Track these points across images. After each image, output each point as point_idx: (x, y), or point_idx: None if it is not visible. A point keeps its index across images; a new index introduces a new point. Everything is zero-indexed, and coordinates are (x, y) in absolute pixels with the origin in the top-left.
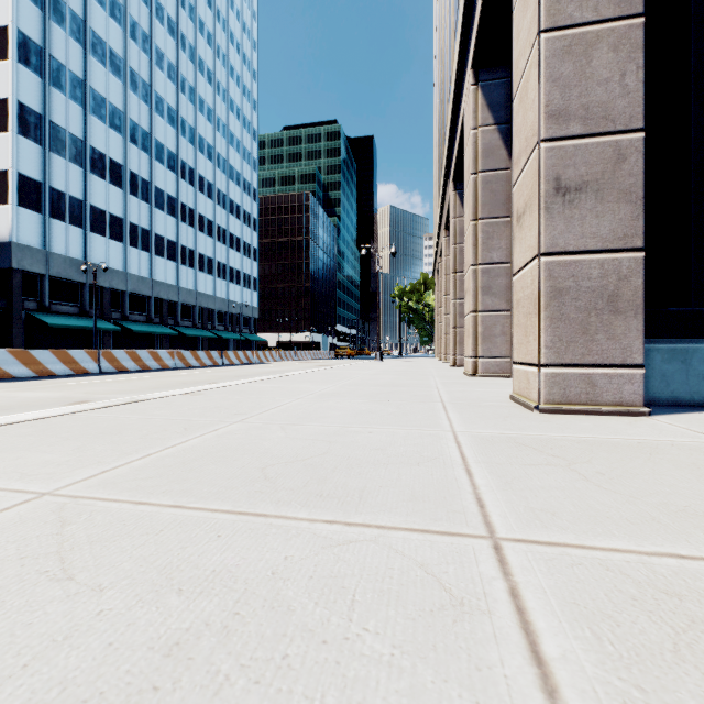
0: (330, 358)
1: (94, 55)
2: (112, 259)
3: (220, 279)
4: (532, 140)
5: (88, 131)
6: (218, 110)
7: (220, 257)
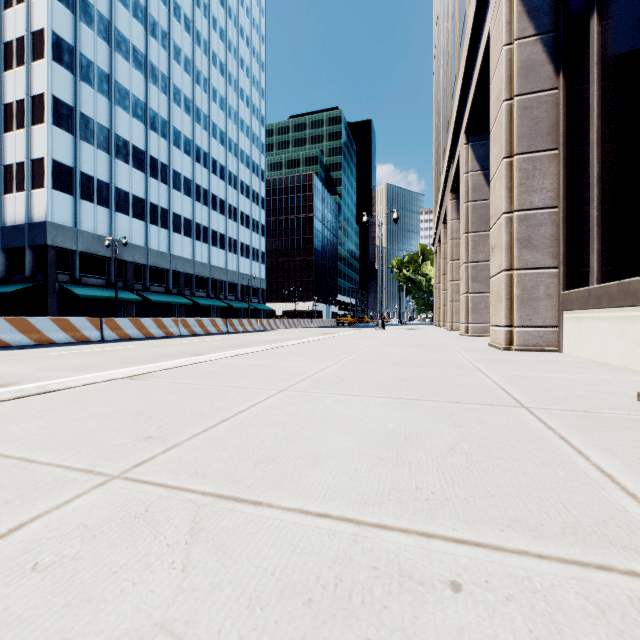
0: (331, 325)
1: (118, 52)
2: (135, 235)
3: (231, 254)
4: None
5: (113, 120)
6: (229, 99)
7: (231, 234)
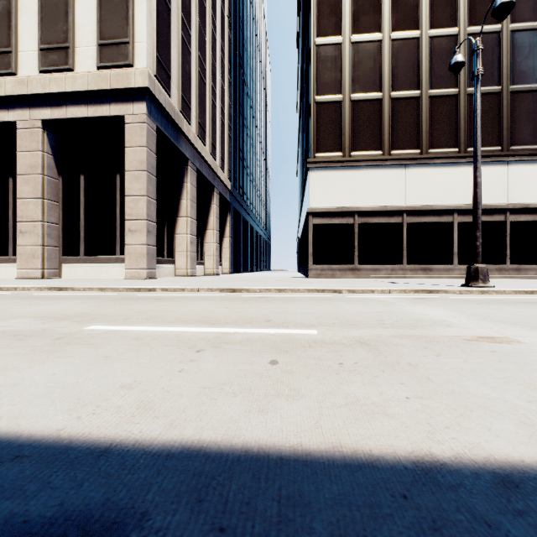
0: None
1: None
2: None
3: None
4: (143, 217)
5: None
6: None
7: None
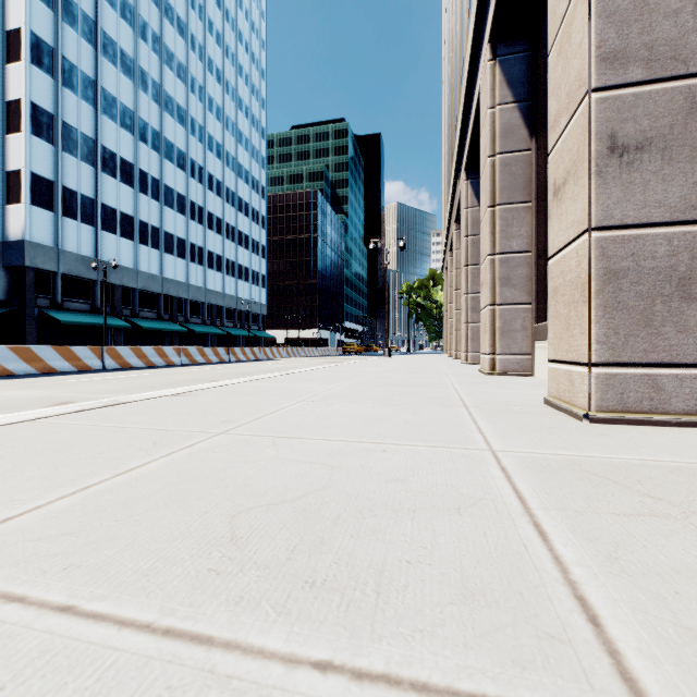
0: (338, 354)
1: (105, 56)
2: (123, 256)
3: (229, 277)
4: (579, 92)
5: (99, 130)
6: (227, 109)
7: (229, 255)
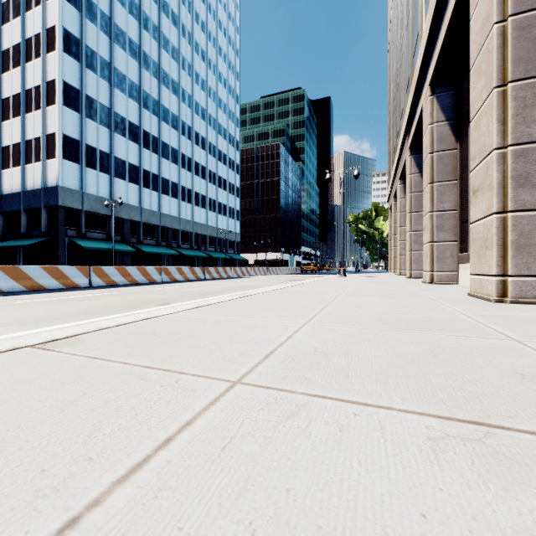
0: (296, 272)
1: (117, 43)
2: (131, 197)
3: (211, 212)
4: None
5: (113, 101)
6: (209, 81)
7: (211, 195)
